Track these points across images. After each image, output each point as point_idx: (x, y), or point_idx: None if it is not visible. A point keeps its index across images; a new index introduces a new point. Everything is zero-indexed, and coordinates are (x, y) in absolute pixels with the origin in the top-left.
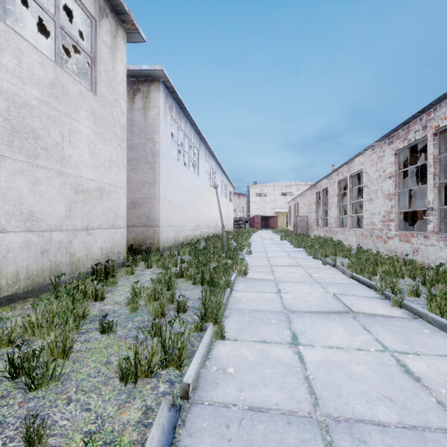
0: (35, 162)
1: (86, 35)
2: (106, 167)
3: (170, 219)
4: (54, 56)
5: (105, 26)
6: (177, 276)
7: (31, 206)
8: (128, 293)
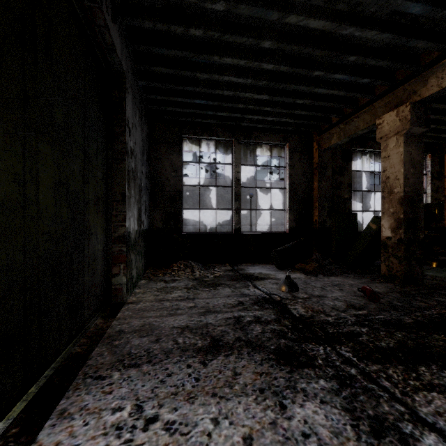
0: None
1: None
2: None
3: (368, 221)
4: None
5: None
6: None
7: None
8: None
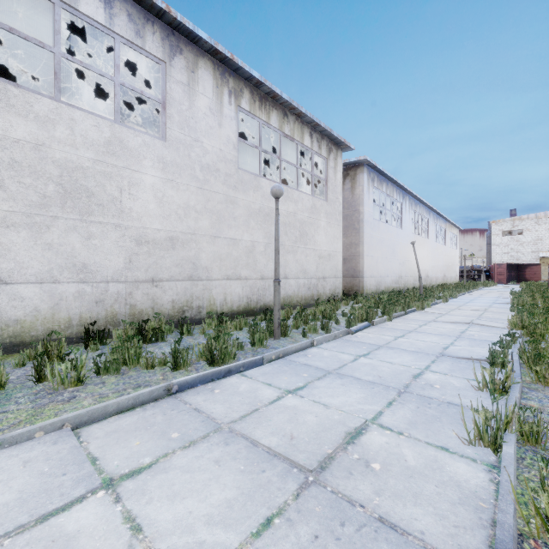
0: (306, 247)
1: (318, 158)
2: (332, 241)
3: (372, 271)
4: (311, 192)
5: (331, 157)
6: (375, 307)
7: (305, 267)
8: (348, 311)
